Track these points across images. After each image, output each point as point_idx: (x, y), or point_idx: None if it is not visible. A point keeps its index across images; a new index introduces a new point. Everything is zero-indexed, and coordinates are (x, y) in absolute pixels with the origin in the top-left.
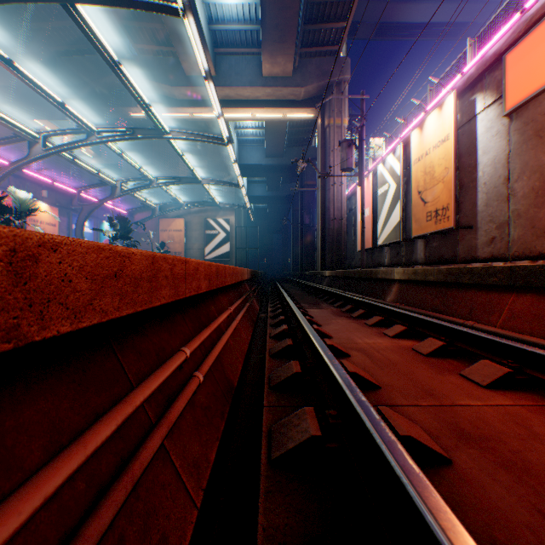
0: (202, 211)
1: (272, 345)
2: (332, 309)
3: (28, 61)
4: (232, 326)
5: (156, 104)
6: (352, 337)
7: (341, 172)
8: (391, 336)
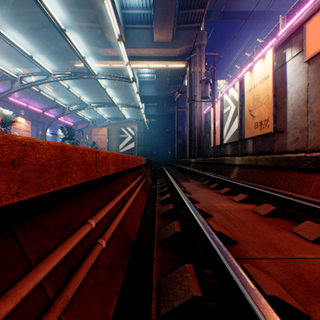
0: (117, 123)
1: (160, 208)
2: (197, 183)
3: (12, 32)
4: (132, 196)
5: (89, 58)
6: (212, 202)
7: (201, 99)
8: (237, 201)
